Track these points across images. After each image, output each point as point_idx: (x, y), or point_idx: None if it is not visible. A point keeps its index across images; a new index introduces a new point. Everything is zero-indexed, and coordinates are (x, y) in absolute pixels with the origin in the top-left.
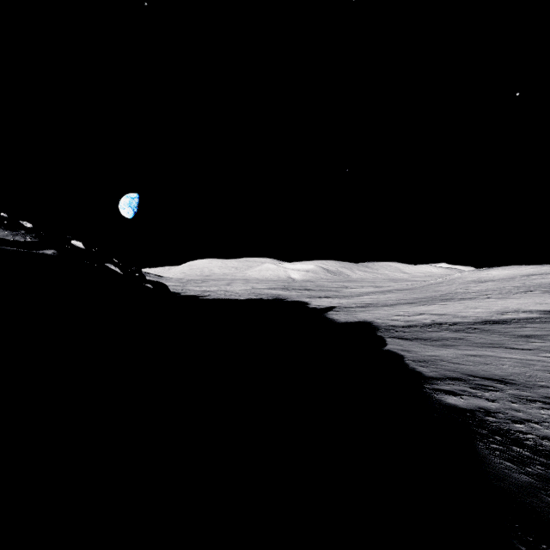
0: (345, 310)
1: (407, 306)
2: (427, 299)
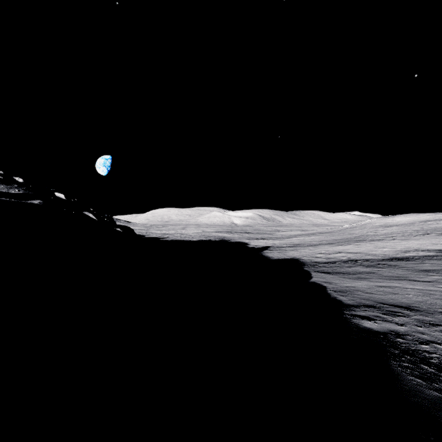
0: (277, 249)
1: (328, 246)
2: (344, 240)
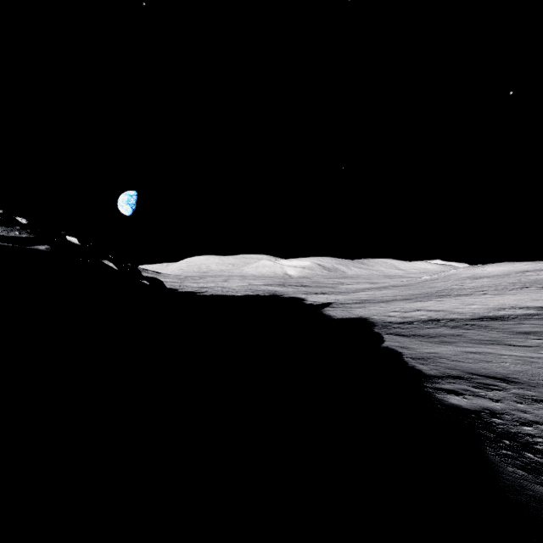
0: (341, 306)
1: (403, 302)
2: (423, 295)
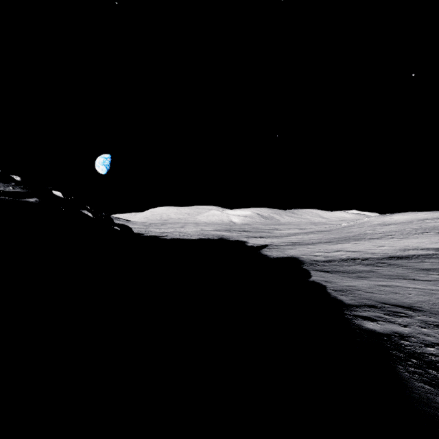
0: (276, 248)
1: (326, 244)
2: (342, 239)
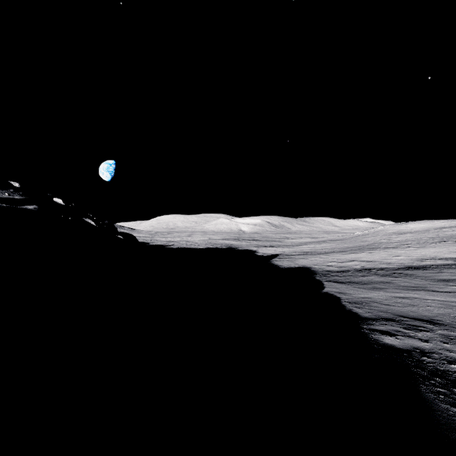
0: (287, 257)
1: (340, 254)
2: (356, 248)
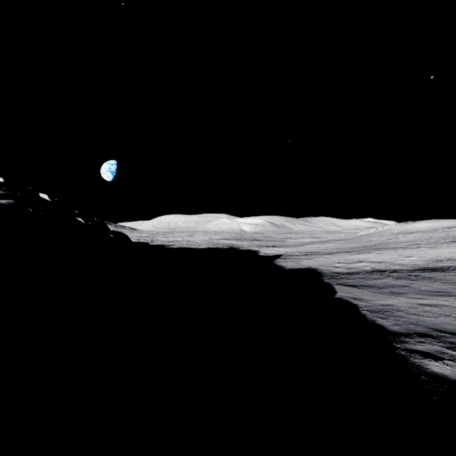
0: (290, 258)
1: (346, 254)
2: (363, 248)
